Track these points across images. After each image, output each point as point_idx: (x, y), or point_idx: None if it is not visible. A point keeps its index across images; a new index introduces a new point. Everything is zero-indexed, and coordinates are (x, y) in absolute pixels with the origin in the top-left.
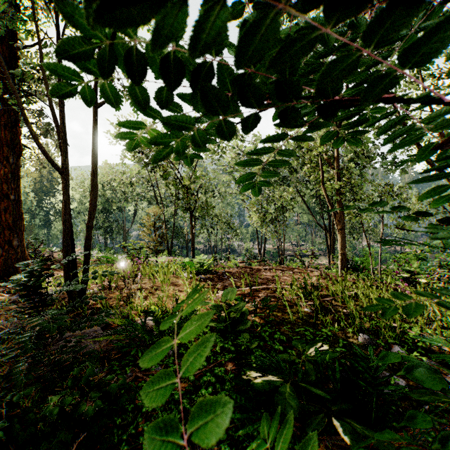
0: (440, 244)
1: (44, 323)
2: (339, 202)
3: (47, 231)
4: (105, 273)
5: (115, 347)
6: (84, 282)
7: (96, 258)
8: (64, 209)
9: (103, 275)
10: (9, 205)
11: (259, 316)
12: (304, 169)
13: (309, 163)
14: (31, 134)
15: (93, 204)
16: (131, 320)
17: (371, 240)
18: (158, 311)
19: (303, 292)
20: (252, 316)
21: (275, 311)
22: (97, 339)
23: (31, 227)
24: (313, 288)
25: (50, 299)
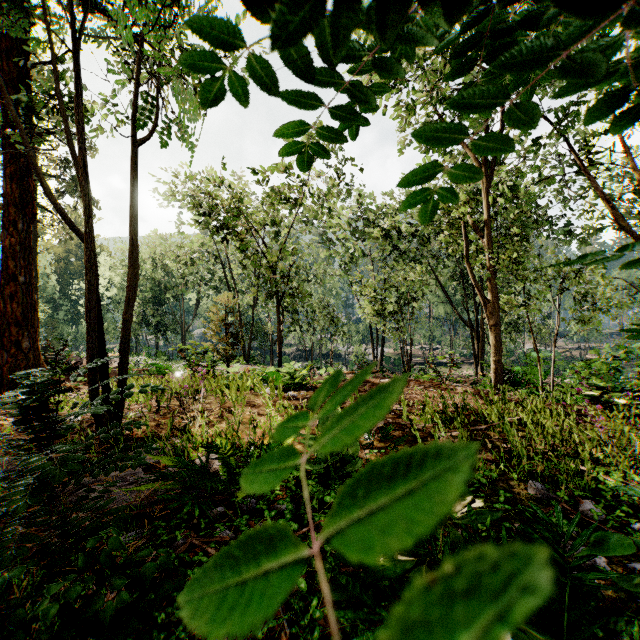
0: (639, 347)
1: (45, 466)
2: (493, 285)
3: (75, 329)
4: (144, 389)
5: (161, 500)
6: (120, 401)
7: (143, 366)
8: (88, 293)
9: (141, 392)
10: (17, 290)
11: (377, 452)
12: (440, 238)
13: (447, 229)
14: (42, 185)
15: (133, 287)
16: (185, 459)
17: (537, 342)
18: (226, 445)
19: (441, 417)
20: (366, 453)
21: (401, 445)
22: (134, 488)
23: (54, 323)
24: (457, 412)
25: (62, 427)
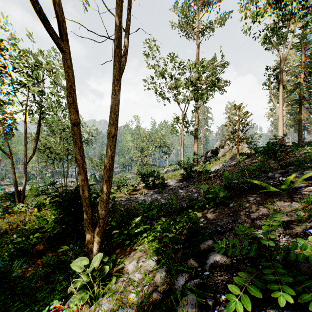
0: None
1: None
2: None
3: None
4: None
5: None
6: None
7: None
8: None
9: None
10: None
11: None
12: None
13: None
14: None
15: None
16: None
17: None
18: None
19: None
20: None
21: None
22: None
23: None
24: None
25: None
